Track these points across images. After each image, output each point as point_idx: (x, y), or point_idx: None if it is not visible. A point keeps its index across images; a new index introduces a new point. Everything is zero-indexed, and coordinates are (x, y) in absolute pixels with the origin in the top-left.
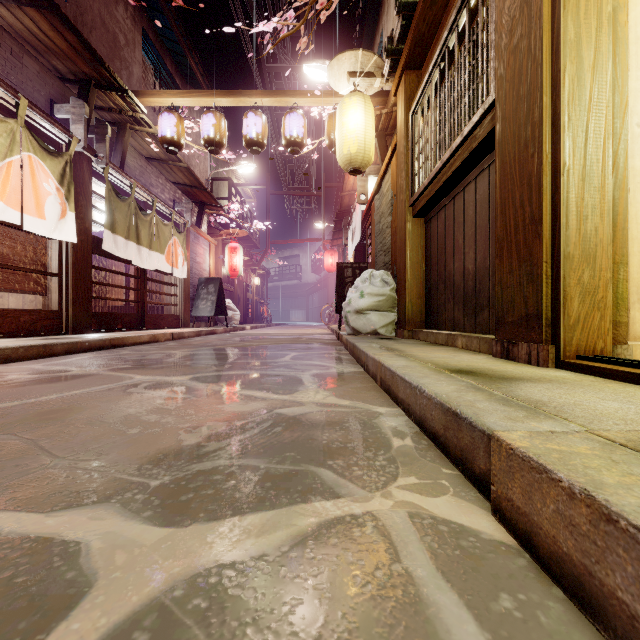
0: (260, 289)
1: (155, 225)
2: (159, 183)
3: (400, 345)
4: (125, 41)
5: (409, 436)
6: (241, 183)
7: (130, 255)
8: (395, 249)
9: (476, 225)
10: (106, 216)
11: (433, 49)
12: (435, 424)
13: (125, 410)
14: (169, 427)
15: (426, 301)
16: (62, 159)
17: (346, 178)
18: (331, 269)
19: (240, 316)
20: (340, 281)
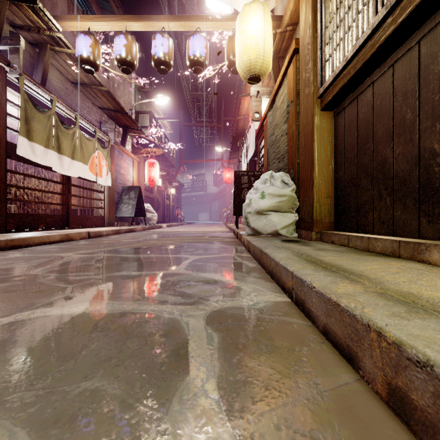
0: (175, 197)
1: (78, 138)
2: (85, 106)
3: (329, 255)
4: None
5: None
6: (160, 117)
7: (50, 162)
8: (292, 153)
9: None
10: (21, 124)
11: None
12: None
13: None
14: None
15: (336, 200)
16: None
17: (242, 103)
18: (228, 182)
19: (160, 217)
20: (237, 187)
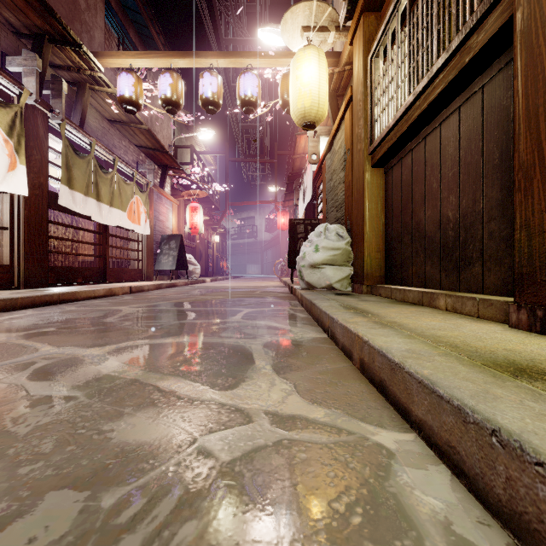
0: (220, 246)
1: (116, 183)
2: (122, 145)
3: (366, 304)
4: (86, 5)
5: None
6: (203, 151)
7: (89, 211)
8: (349, 203)
9: (460, 163)
10: (63, 171)
11: None
12: None
13: None
14: None
15: (386, 255)
16: (11, 110)
17: (298, 141)
18: (283, 228)
19: (202, 270)
20: (293, 237)
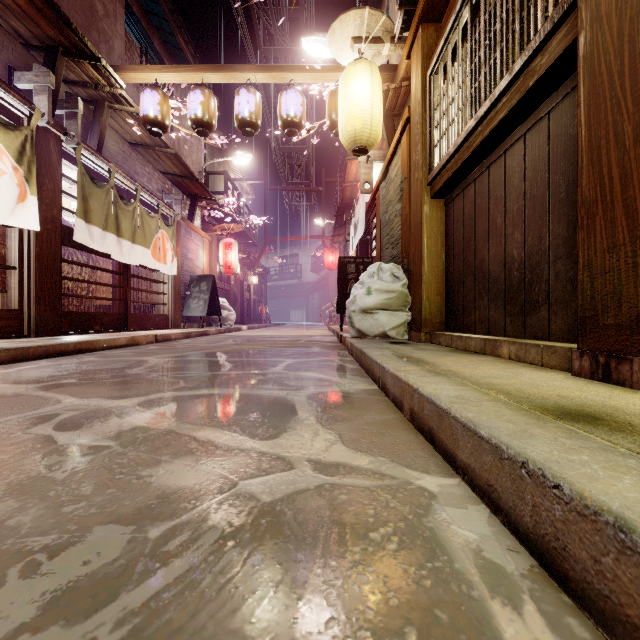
0: (258, 288)
1: (139, 216)
2: (145, 172)
3: (422, 353)
4: (104, 11)
5: (526, 593)
6: (238, 178)
7: (108, 248)
8: (406, 239)
9: (525, 196)
10: (78, 203)
11: None
12: (620, 597)
13: None
14: (3, 549)
15: (447, 298)
16: (20, 134)
17: (348, 167)
18: (332, 267)
19: (237, 316)
20: (342, 278)
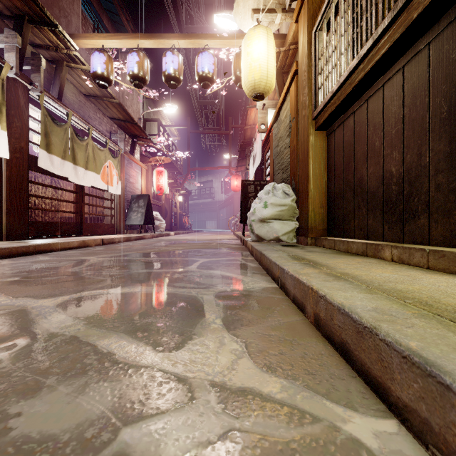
0: (183, 205)
1: (91, 149)
2: (97, 117)
3: (313, 255)
4: None
5: None
6: (168, 124)
7: (66, 173)
8: (294, 165)
9: (404, 120)
10: (41, 138)
11: None
12: None
13: None
14: None
15: (328, 210)
16: None
17: (249, 113)
18: (236, 189)
19: (167, 225)
20: (244, 196)
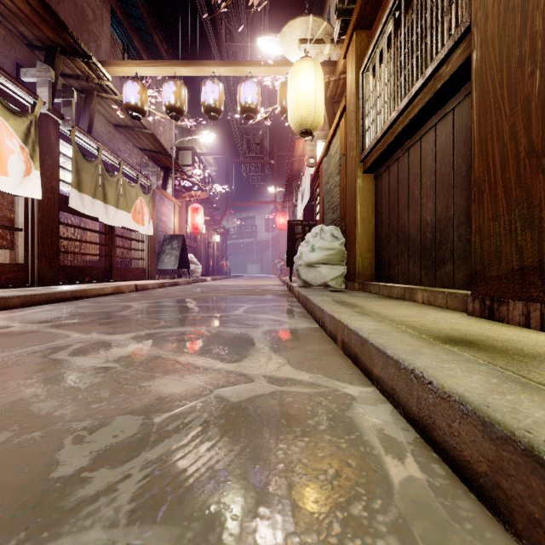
0: (220, 245)
1: (122, 186)
2: (127, 148)
3: (355, 299)
4: (93, 16)
5: (409, 452)
6: (203, 152)
7: (97, 213)
8: (343, 206)
9: (436, 174)
10: (73, 176)
11: (385, 5)
12: (461, 446)
13: (21, 391)
14: (57, 428)
15: (376, 254)
16: (26, 119)
17: (296, 144)
18: (282, 228)
19: (203, 269)
20: (291, 237)
